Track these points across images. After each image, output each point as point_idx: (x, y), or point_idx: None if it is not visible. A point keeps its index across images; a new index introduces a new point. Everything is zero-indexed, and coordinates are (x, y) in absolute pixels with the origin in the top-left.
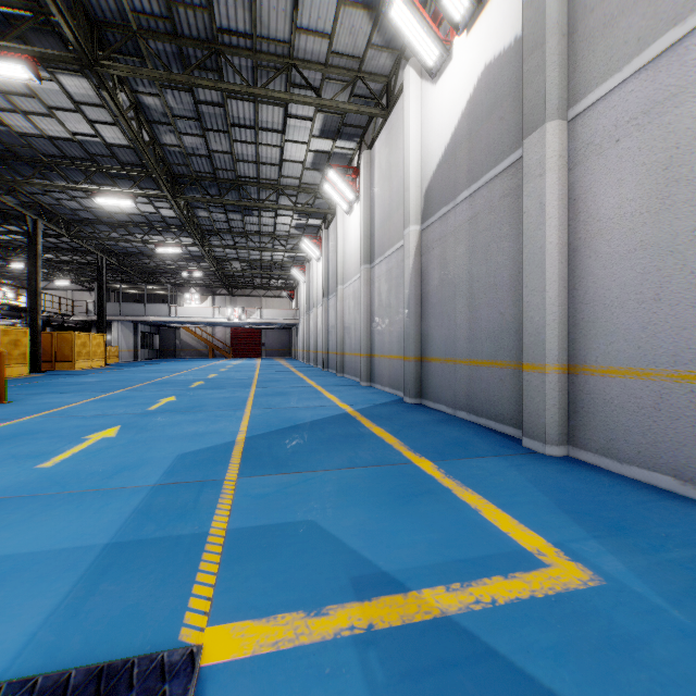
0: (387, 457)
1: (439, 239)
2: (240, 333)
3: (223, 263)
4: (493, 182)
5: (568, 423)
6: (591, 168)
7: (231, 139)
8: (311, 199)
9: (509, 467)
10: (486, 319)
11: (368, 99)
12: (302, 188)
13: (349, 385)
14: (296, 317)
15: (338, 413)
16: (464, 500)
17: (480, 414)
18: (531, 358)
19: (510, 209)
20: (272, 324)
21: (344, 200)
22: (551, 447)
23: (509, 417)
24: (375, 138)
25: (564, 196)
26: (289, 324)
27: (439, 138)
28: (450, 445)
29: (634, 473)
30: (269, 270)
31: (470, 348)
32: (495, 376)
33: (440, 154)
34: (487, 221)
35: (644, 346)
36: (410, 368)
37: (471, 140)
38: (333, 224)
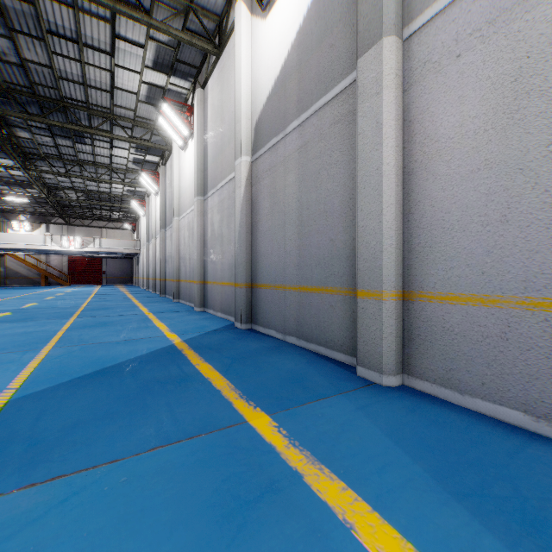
0: (213, 414)
1: (269, 169)
2: (79, 261)
3: (55, 191)
4: (323, 109)
5: (403, 351)
6: (428, 86)
7: (48, 50)
8: (148, 135)
9: (356, 411)
10: (316, 245)
11: (201, 37)
12: (138, 122)
13: (183, 311)
14: (136, 247)
15: (163, 347)
16: (325, 500)
17: (310, 340)
18: (366, 284)
19: (341, 135)
20: (112, 253)
21: (178, 136)
22: (389, 377)
23: (340, 343)
24: (208, 77)
25: (400, 117)
26: (130, 254)
27: (269, 71)
28: (287, 382)
29: (478, 406)
30: (108, 202)
31: (300, 275)
32: (325, 303)
33: (270, 87)
34: (317, 149)
35: (489, 271)
36: (241, 294)
37: (301, 70)
38: (170, 161)
